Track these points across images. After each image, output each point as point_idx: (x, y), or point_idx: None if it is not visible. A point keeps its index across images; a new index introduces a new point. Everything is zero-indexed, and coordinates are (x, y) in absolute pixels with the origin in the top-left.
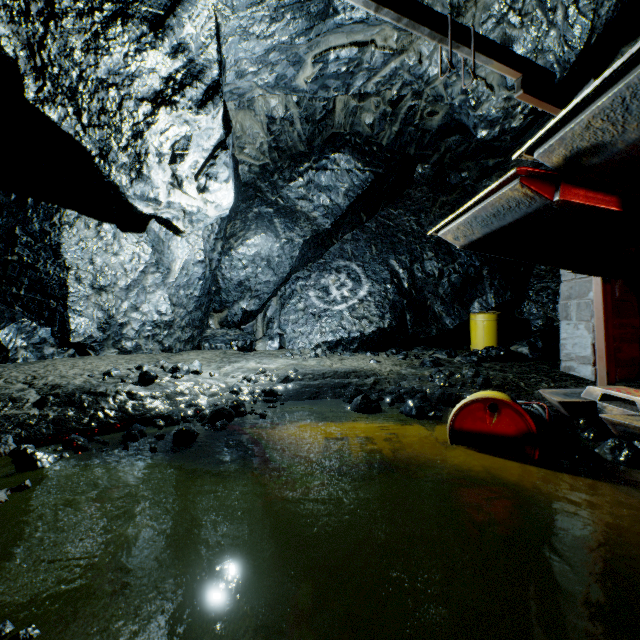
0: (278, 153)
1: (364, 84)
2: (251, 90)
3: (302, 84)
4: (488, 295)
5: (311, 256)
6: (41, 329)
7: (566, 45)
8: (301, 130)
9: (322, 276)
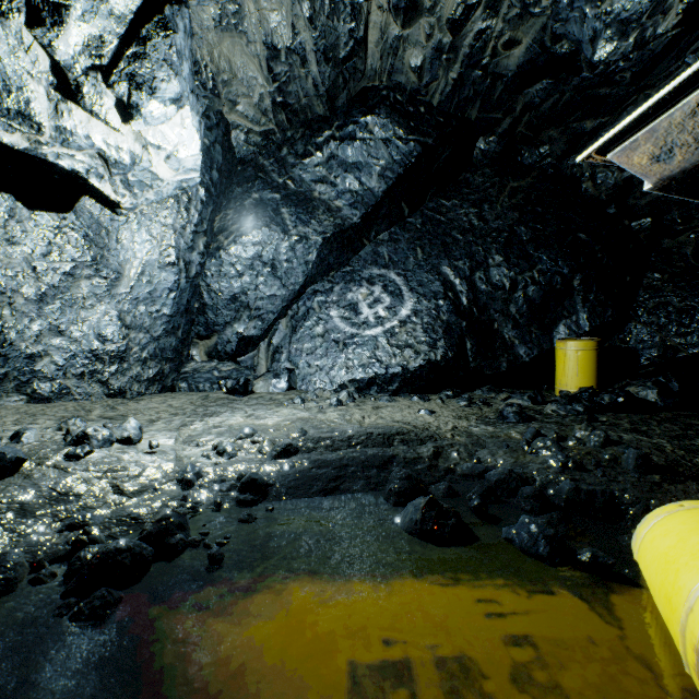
0: (286, 114)
1: None
2: None
3: None
4: (580, 315)
5: (333, 262)
6: None
7: None
8: (318, 75)
9: (349, 289)
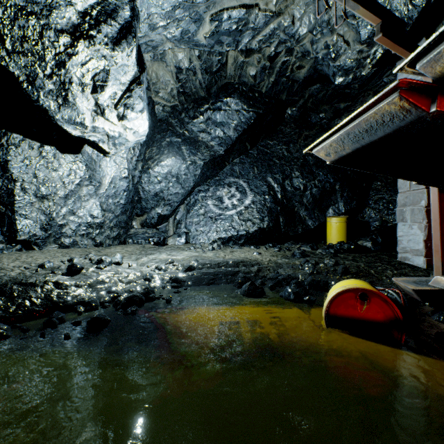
0: (184, 97)
1: (249, 41)
2: (162, 43)
3: (202, 39)
4: (339, 203)
5: (209, 174)
6: None
7: (411, 4)
8: (202, 79)
9: (217, 189)
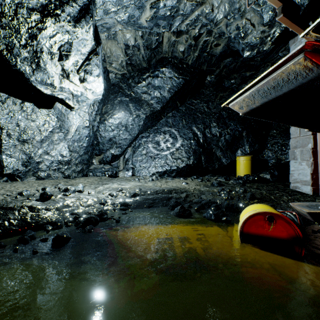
0: (131, 67)
1: (180, 25)
2: (114, 25)
3: (144, 22)
4: (245, 146)
5: (150, 125)
6: None
7: None
8: (144, 54)
9: (156, 136)
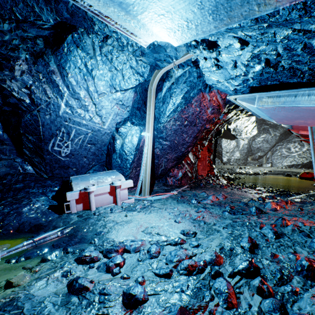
0: None
1: None
2: None
3: None
4: None
5: (283, 138)
6: (218, 160)
7: None
8: None
9: (287, 144)
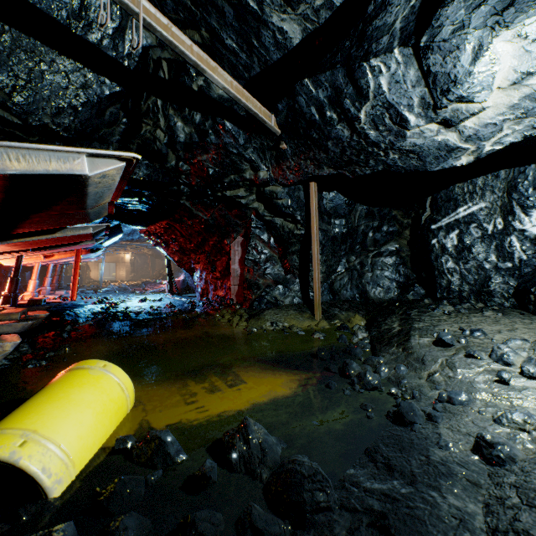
0: None
1: None
2: None
3: None
4: None
5: None
6: None
7: None
8: None
9: None
